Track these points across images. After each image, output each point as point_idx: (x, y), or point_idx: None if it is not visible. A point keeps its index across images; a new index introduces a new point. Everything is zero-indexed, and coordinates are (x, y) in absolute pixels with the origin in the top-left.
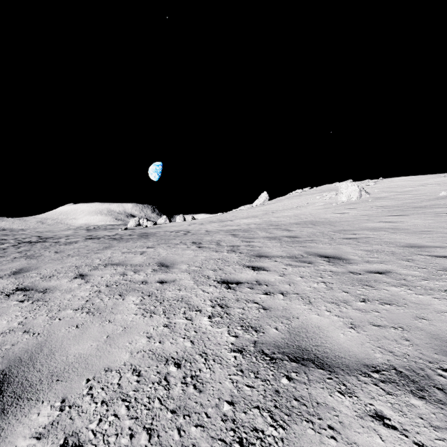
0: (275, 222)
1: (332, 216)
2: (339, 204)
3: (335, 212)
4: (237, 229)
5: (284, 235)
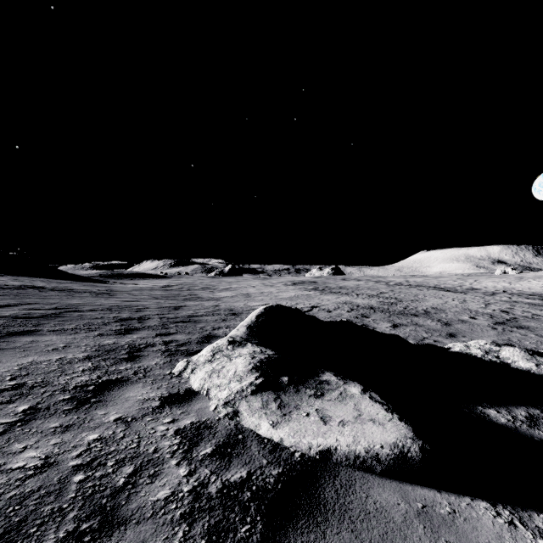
0: None
1: None
2: None
3: None
4: None
5: None
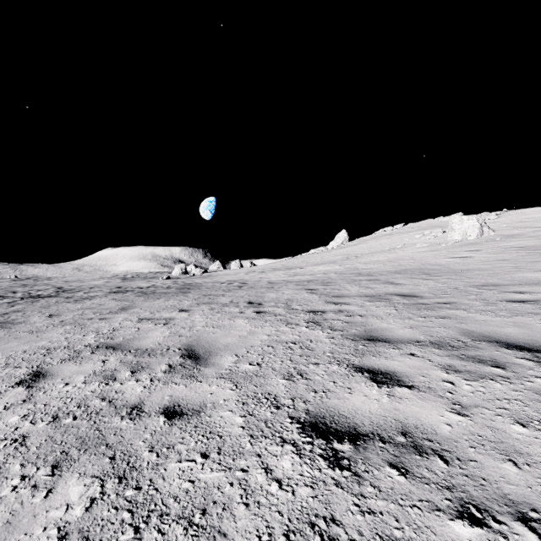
0: (364, 270)
1: (450, 262)
2: (452, 245)
3: (450, 256)
4: (311, 280)
5: (391, 291)
